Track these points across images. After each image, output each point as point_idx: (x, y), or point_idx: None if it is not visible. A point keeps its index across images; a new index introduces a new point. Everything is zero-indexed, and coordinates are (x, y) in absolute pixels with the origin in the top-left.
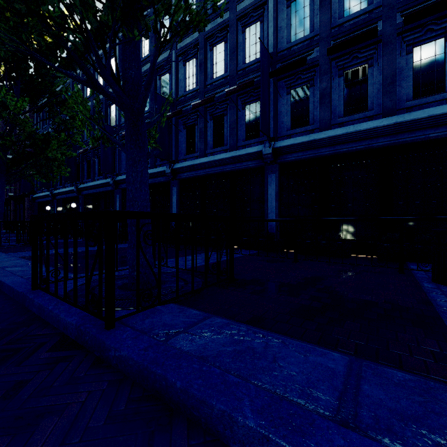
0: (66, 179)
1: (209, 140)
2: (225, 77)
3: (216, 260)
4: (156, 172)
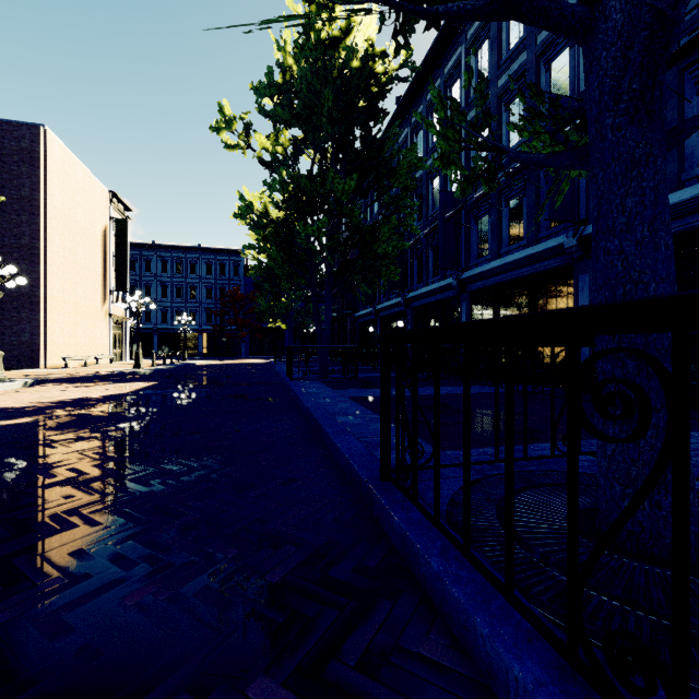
0: (392, 288)
1: (691, 145)
2: None
3: None
4: (539, 250)
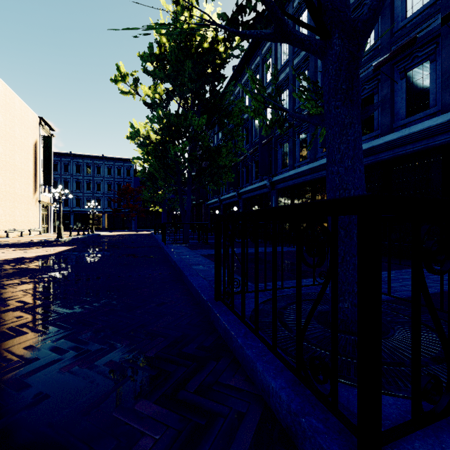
0: (230, 186)
1: (398, 108)
2: (432, 4)
3: (446, 285)
4: (317, 165)
